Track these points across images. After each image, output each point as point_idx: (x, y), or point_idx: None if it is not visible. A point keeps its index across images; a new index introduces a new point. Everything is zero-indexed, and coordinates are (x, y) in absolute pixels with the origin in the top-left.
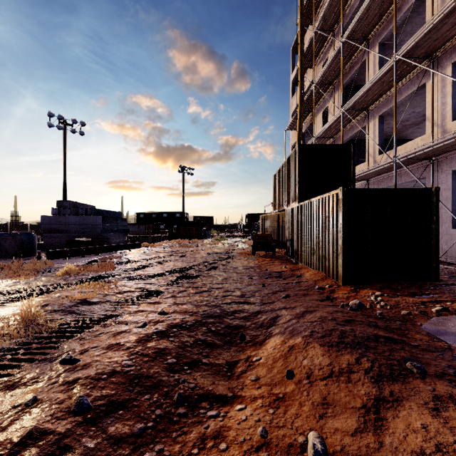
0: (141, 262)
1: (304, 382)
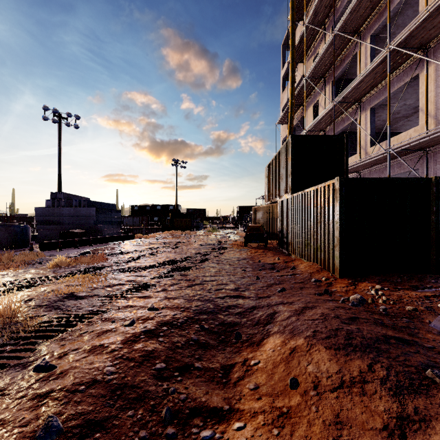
0: (133, 254)
1: (311, 393)
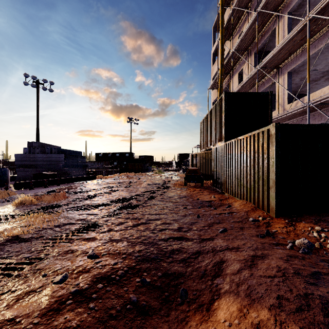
0: (91, 192)
1: None
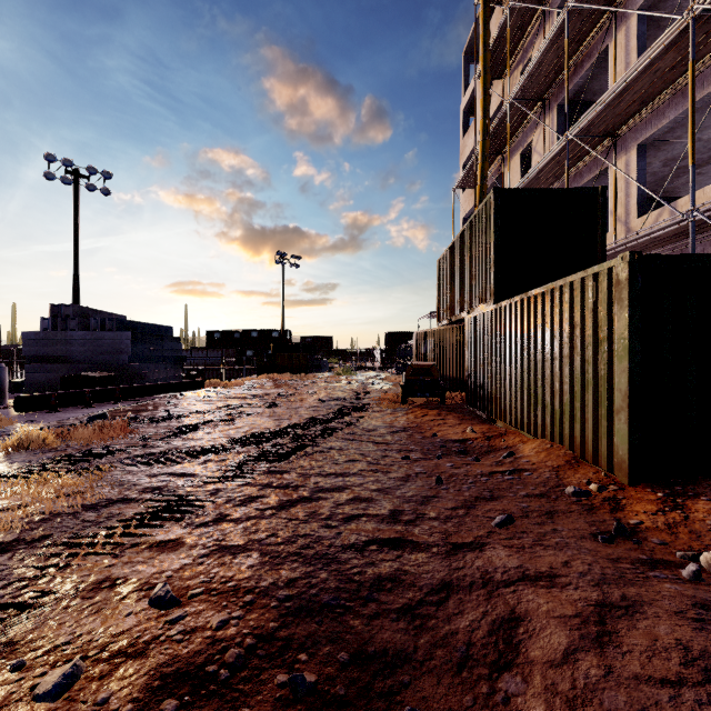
0: (190, 418)
1: None
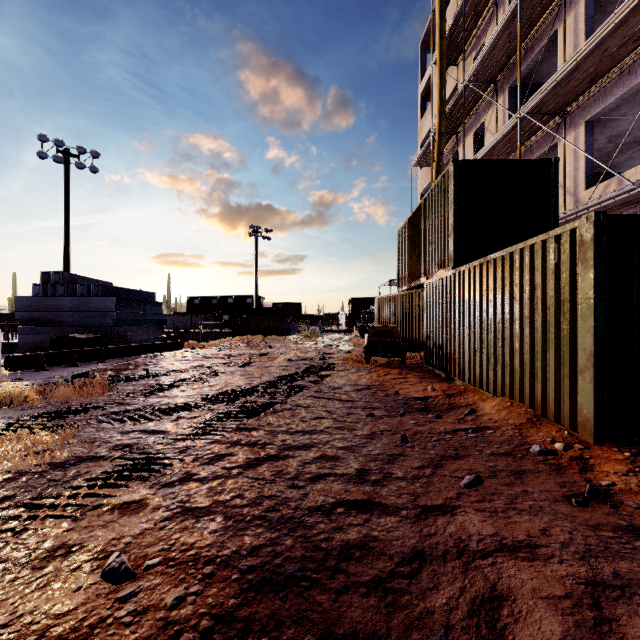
0: (167, 377)
1: None
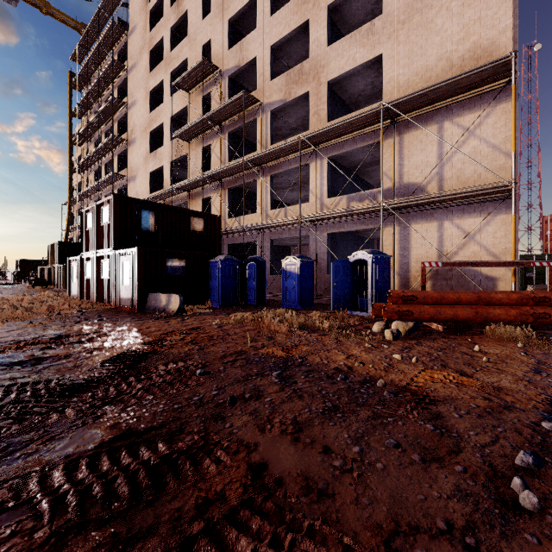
0: None
1: None
